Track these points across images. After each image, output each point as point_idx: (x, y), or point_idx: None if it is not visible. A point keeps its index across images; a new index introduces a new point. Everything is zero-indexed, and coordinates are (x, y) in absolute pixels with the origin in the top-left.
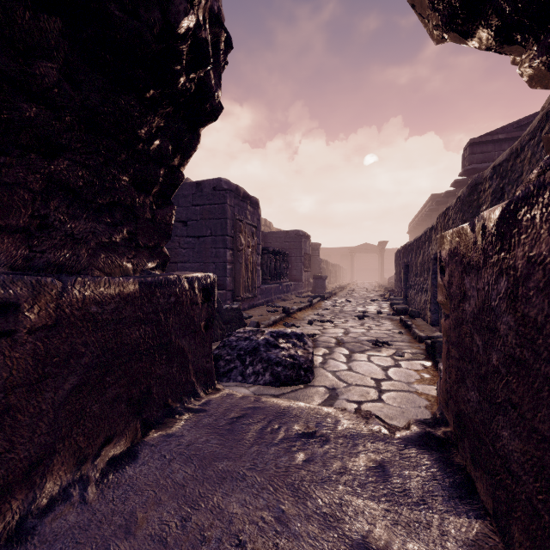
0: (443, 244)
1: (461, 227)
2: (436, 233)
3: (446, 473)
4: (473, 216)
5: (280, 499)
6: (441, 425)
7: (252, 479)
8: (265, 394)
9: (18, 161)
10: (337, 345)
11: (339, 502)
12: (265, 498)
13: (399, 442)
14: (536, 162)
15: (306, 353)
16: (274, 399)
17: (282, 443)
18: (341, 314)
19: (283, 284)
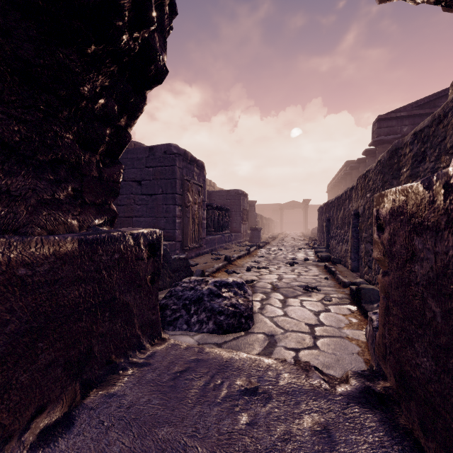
0: (382, 203)
1: (410, 185)
2: (357, 192)
3: (393, 439)
4: (393, 178)
5: None
6: (379, 379)
7: (193, 450)
8: (209, 343)
9: None
10: (272, 291)
11: None
12: None
13: (341, 399)
14: None
15: (246, 301)
16: (217, 349)
17: (224, 402)
18: (274, 261)
19: (225, 235)
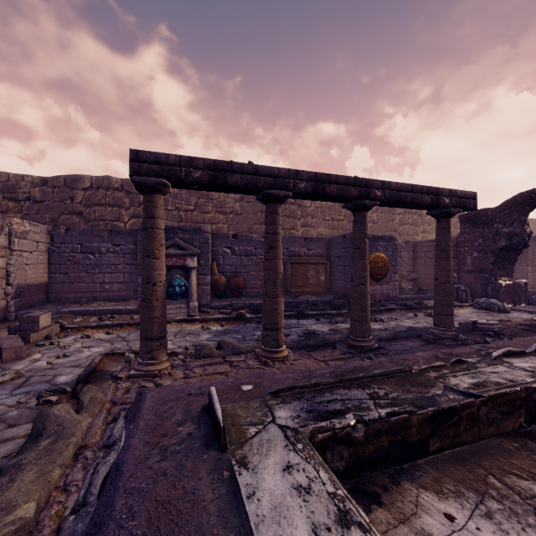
0: None
1: None
2: None
3: None
4: None
5: None
6: None
7: None
8: None
9: (495, 266)
10: None
11: None
12: None
13: None
14: None
15: None
16: None
17: None
18: None
19: None
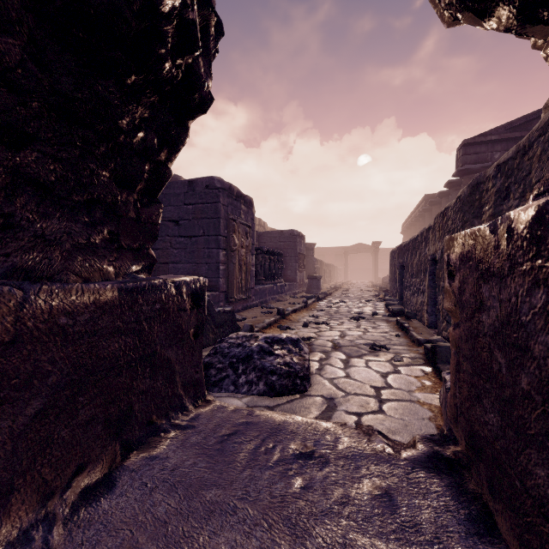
0: (452, 247)
1: (478, 228)
2: (434, 233)
3: (460, 503)
4: (474, 217)
5: (275, 539)
6: (449, 443)
7: (243, 512)
8: (259, 406)
9: None
10: (333, 349)
11: (342, 541)
12: (258, 538)
13: (405, 463)
14: (547, 160)
15: (302, 360)
16: (268, 412)
17: (277, 466)
18: (337, 316)
19: (277, 284)
